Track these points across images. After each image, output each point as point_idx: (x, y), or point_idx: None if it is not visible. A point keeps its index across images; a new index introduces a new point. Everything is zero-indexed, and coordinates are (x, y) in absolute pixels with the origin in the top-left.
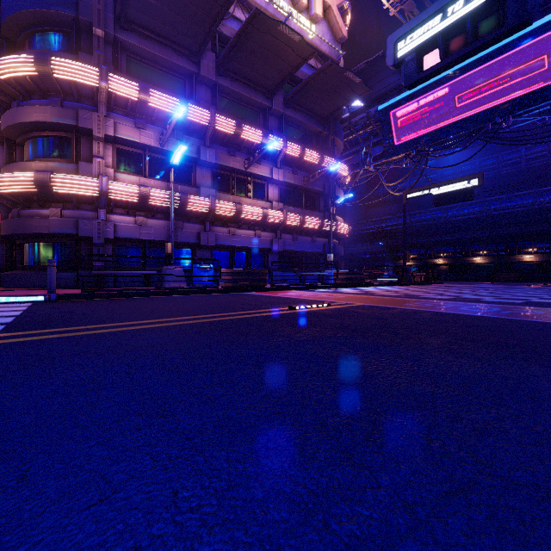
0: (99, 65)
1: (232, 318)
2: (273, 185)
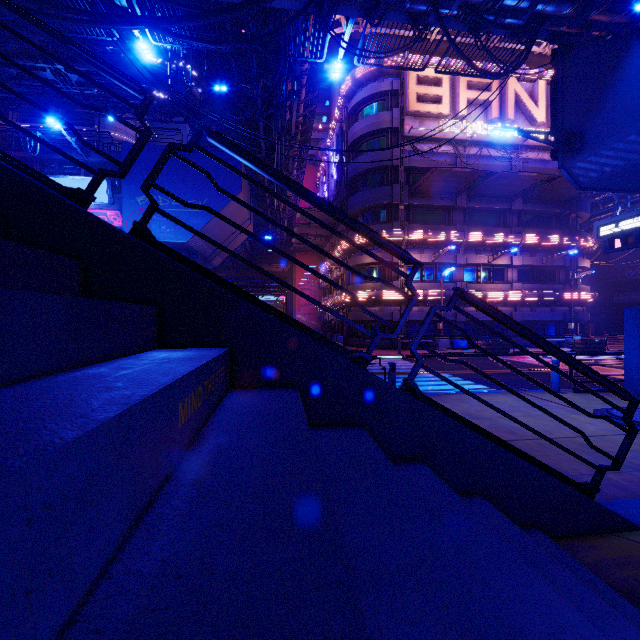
0: (404, 228)
1: (504, 372)
2: (512, 269)
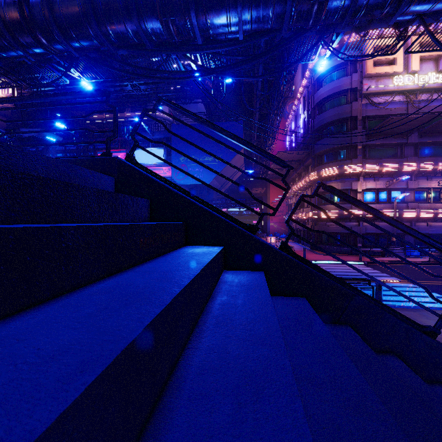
0: (362, 163)
1: None
2: None
